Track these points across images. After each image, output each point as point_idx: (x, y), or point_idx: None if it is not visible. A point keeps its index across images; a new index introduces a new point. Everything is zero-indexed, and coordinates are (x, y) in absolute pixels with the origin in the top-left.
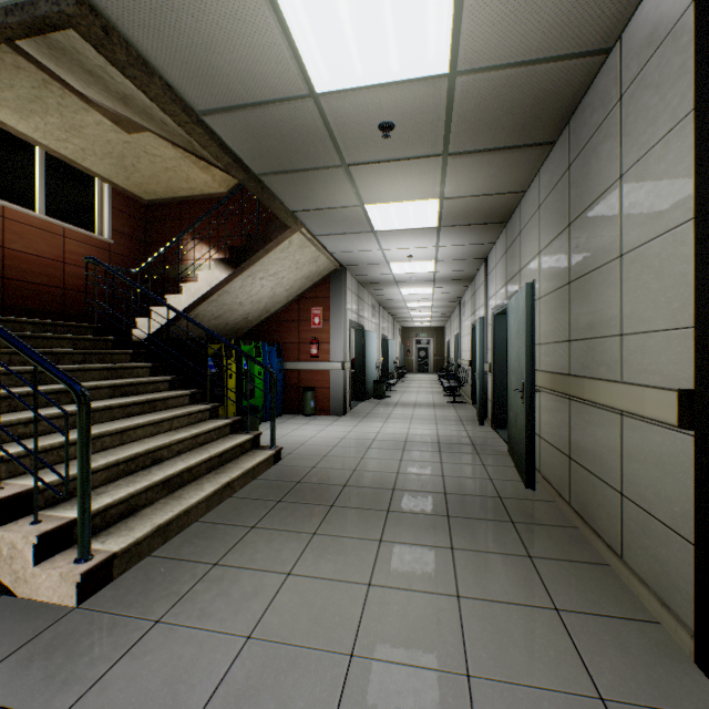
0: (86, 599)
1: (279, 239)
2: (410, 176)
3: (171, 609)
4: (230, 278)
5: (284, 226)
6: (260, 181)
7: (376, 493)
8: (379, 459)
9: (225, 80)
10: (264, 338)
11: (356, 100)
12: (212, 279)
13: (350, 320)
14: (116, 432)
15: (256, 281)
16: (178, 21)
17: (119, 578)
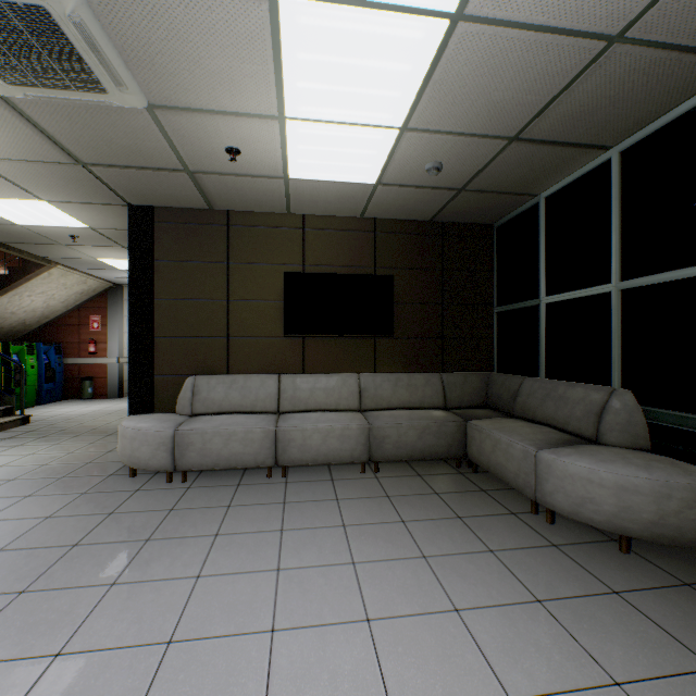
0: None
1: (38, 272)
2: (114, 252)
3: None
4: None
5: (41, 264)
6: (6, 244)
7: (80, 431)
8: (107, 418)
9: None
10: (47, 338)
11: (46, 228)
12: None
13: None
14: None
15: (25, 298)
16: None
17: None
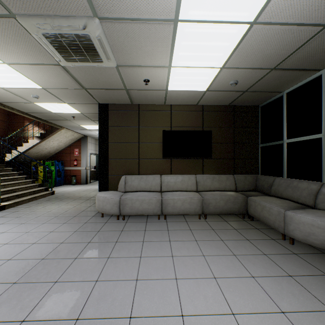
0: (0, 211)
1: (57, 131)
2: (87, 122)
3: (18, 211)
4: (41, 142)
5: (58, 128)
6: (46, 120)
7: (75, 198)
8: (84, 193)
9: (32, 110)
10: (57, 159)
11: (64, 114)
12: (34, 142)
13: (90, 153)
14: (3, 185)
15: (51, 142)
16: (20, 106)
17: (7, 209)
